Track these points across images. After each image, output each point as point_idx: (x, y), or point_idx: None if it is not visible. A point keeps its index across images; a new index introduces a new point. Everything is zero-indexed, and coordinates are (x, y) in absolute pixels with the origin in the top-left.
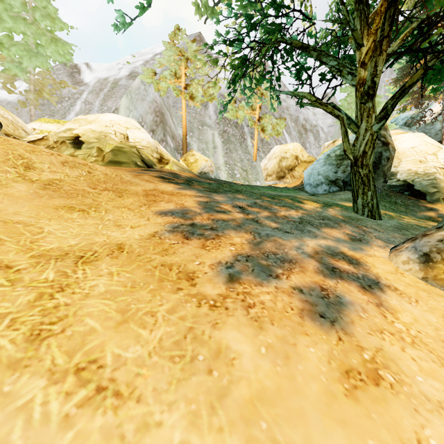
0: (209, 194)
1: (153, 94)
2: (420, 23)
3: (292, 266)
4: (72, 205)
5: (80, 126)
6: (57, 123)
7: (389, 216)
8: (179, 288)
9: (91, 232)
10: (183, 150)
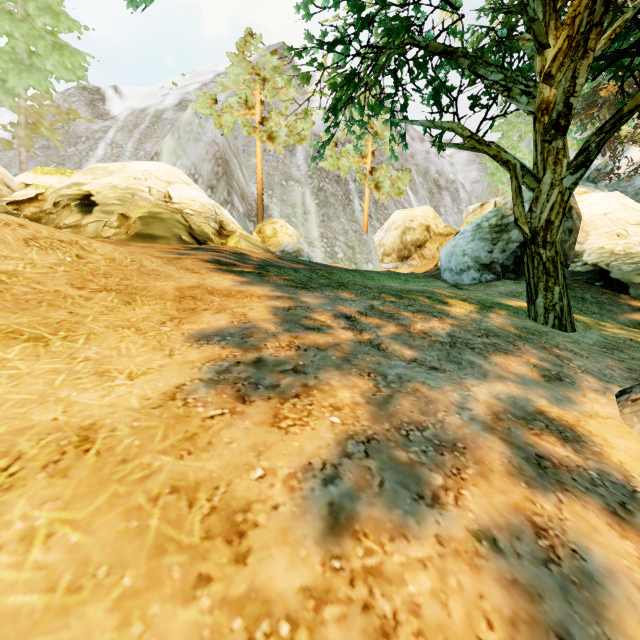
0: (293, 293)
1: (213, 132)
2: (637, 12)
3: (459, 459)
4: (17, 327)
5: (94, 179)
6: (60, 175)
7: (583, 324)
8: (202, 575)
9: (33, 396)
10: (258, 216)
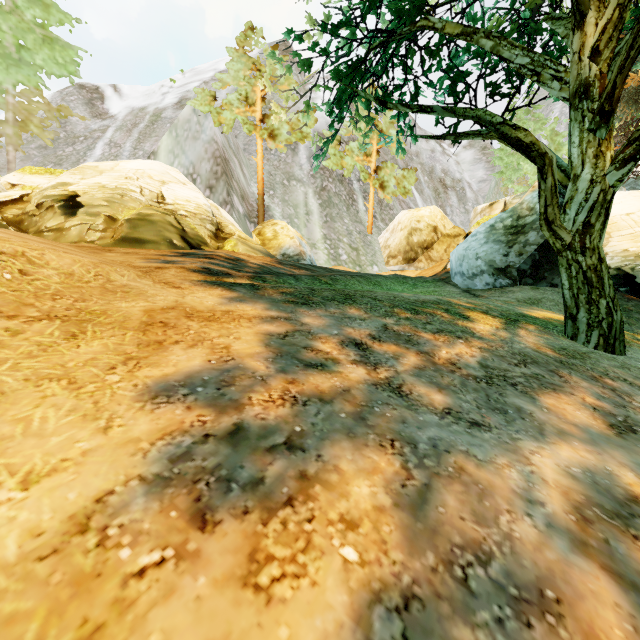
0: (292, 311)
1: (212, 130)
2: None
3: (559, 636)
4: None
5: (82, 178)
6: (49, 174)
7: None
8: None
9: None
10: (258, 217)
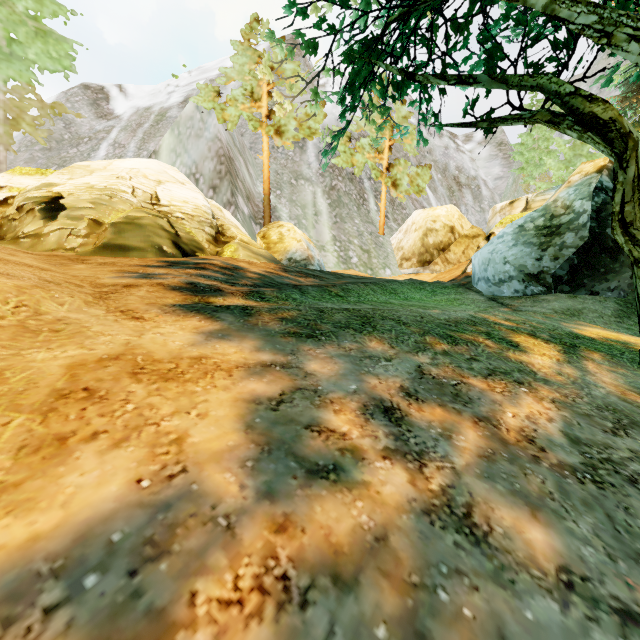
0: (292, 351)
1: (215, 127)
2: None
3: None
4: None
5: (69, 178)
6: (40, 175)
7: None
8: None
9: None
10: (264, 218)
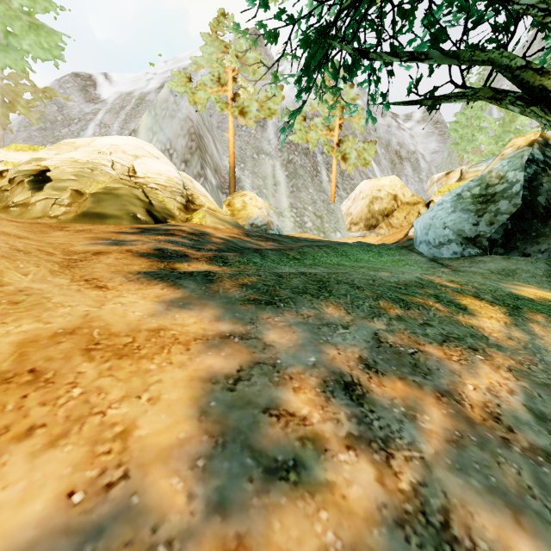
0: (251, 319)
1: (187, 109)
2: None
3: None
4: None
5: (56, 154)
6: (32, 151)
7: None
8: None
9: None
10: (230, 188)
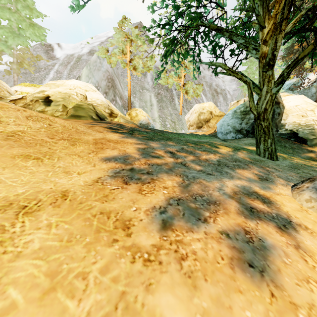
0: (146, 142)
1: (106, 66)
2: (307, 11)
3: (217, 207)
4: (29, 154)
5: (50, 89)
6: (33, 87)
7: (283, 157)
8: (114, 239)
9: (41, 180)
10: (128, 107)
